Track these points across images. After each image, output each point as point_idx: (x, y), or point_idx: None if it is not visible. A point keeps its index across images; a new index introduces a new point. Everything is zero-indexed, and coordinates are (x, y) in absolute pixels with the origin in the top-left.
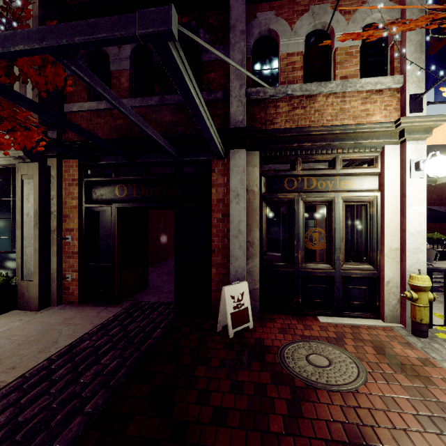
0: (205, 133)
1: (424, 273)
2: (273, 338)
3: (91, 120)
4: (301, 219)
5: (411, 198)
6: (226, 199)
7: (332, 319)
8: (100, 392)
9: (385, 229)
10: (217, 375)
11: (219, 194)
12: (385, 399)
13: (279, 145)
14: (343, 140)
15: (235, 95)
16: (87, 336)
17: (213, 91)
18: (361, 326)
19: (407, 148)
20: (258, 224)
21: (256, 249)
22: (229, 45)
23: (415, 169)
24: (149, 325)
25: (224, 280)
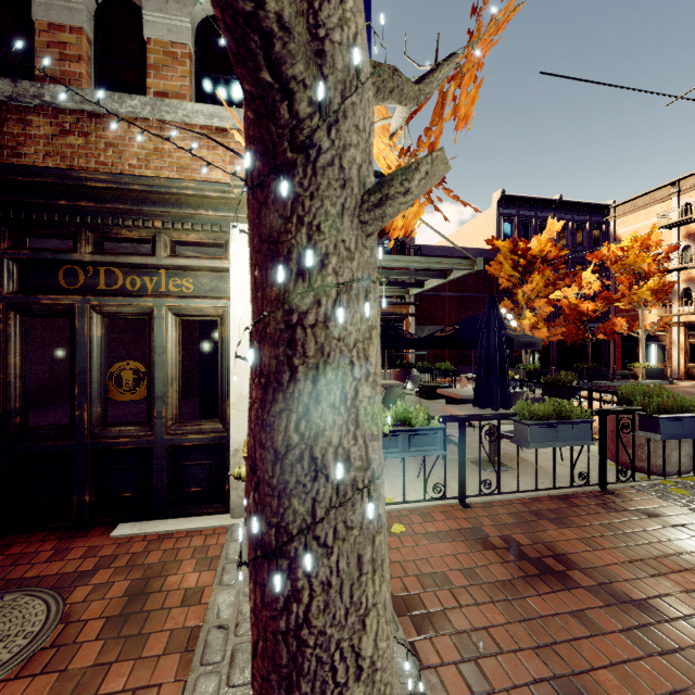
0: None
1: None
2: None
3: None
4: (92, 345)
5: None
6: None
7: (141, 526)
8: None
9: (231, 363)
10: None
11: None
12: None
13: (27, 198)
14: (157, 205)
15: None
16: None
17: None
18: (181, 533)
19: None
20: None
21: None
22: None
23: None
24: None
25: None
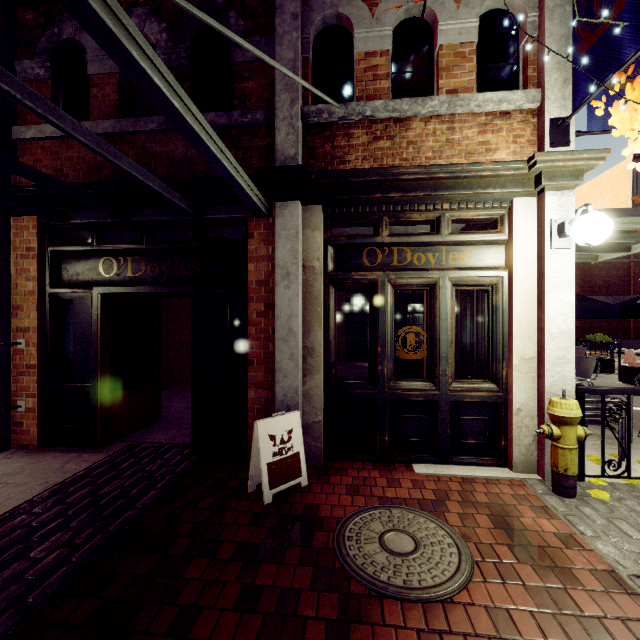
0: (217, 169)
1: (571, 396)
2: (335, 503)
3: (58, 153)
4: (388, 312)
5: (552, 280)
6: (272, 281)
7: (434, 468)
8: (1, 617)
9: (513, 328)
10: (223, 576)
11: (261, 272)
12: (496, 613)
13: (353, 196)
14: (451, 189)
15: (284, 115)
16: (26, 507)
17: (250, 110)
18: (477, 479)
19: (546, 201)
20: (320, 319)
21: (317, 360)
22: (276, 37)
23: (558, 235)
24: (140, 483)
25: (267, 409)
